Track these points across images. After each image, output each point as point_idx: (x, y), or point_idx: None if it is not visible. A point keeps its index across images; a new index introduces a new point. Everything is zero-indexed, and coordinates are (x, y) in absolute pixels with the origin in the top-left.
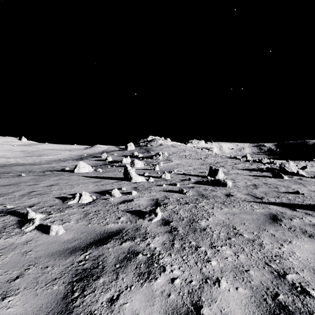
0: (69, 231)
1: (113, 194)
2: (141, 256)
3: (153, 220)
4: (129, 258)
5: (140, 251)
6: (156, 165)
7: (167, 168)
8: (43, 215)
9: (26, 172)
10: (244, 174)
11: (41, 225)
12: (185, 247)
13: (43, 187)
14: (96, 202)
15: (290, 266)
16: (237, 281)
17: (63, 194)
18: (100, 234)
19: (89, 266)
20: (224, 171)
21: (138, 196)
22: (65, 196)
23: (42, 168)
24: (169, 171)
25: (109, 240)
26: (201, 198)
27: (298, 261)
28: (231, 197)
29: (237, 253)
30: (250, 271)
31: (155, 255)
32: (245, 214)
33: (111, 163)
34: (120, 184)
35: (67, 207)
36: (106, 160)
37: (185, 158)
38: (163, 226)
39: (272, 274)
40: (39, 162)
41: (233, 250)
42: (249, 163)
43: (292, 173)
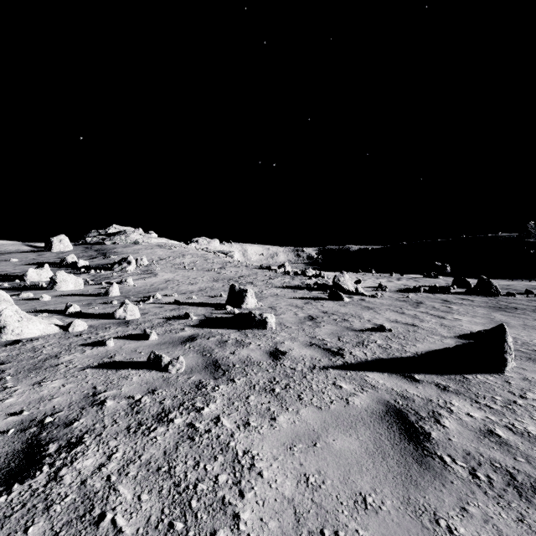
0: None
1: None
2: None
3: None
4: None
5: None
6: (113, 283)
7: (141, 289)
8: None
9: None
10: (287, 297)
11: None
12: None
13: None
14: None
15: None
16: None
17: None
18: None
19: None
20: (255, 292)
21: None
22: None
23: None
24: (144, 296)
25: None
26: (211, 377)
27: None
28: (284, 360)
29: None
30: None
31: None
32: (339, 429)
33: None
34: None
35: None
36: None
37: (183, 268)
38: None
39: None
40: None
41: None
42: (289, 277)
43: (349, 292)
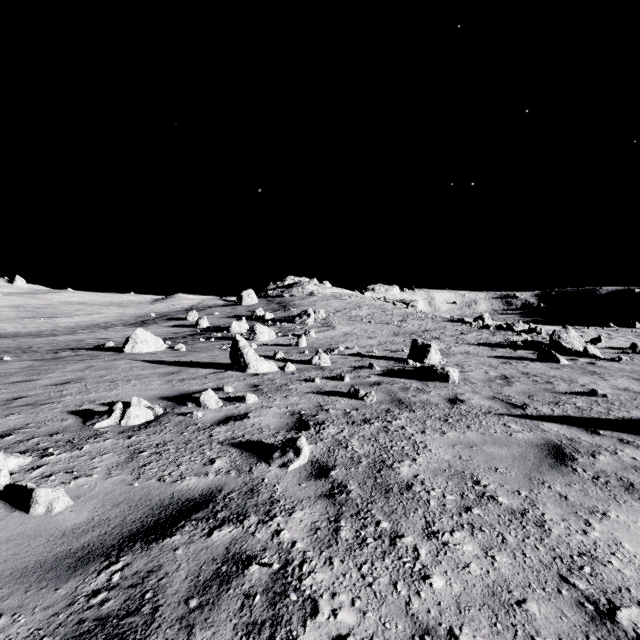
0: (83, 500)
1: (203, 401)
2: (258, 568)
3: (290, 466)
4: (225, 576)
5: (254, 553)
6: (302, 335)
7: (323, 341)
8: (26, 460)
9: (17, 351)
10: (481, 355)
11: (15, 487)
12: (367, 537)
13: (44, 388)
14: (162, 422)
15: (618, 582)
16: (501, 639)
17: (89, 404)
18: (161, 506)
19: (118, 606)
20: (441, 348)
21: (260, 405)
22: (93, 407)
23: (55, 342)
24: (328, 348)
25: (180, 524)
26: (396, 408)
27: (634, 567)
28: (460, 405)
29: (492, 551)
30: (529, 605)
31: (293, 565)
32: (494, 445)
33: (208, 331)
34: (222, 378)
35: (90, 436)
36: (197, 326)
37: (361, 321)
38: (314, 481)
39: (583, 610)
40: (51, 329)
41: (479, 541)
42: (488, 332)
43: (575, 353)
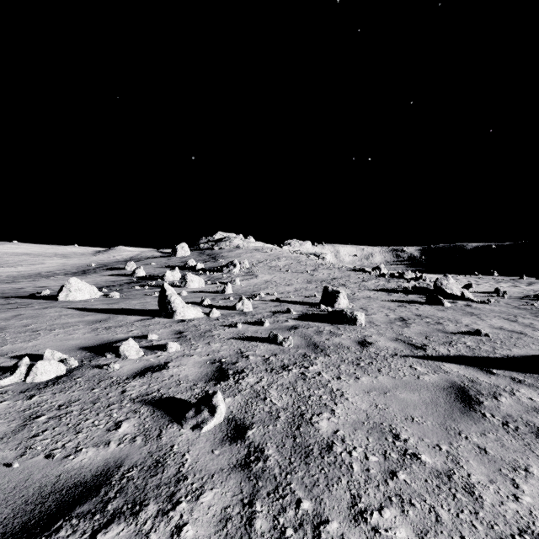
0: None
1: (123, 352)
2: None
3: (204, 428)
4: None
5: None
6: (228, 283)
7: (247, 288)
8: None
9: None
10: (380, 299)
11: None
12: (286, 527)
13: None
14: (73, 377)
15: None
16: None
17: None
18: (38, 497)
19: None
20: (347, 294)
21: (181, 353)
22: (1, 361)
23: None
24: (251, 294)
25: (56, 526)
26: (312, 352)
27: None
28: (369, 348)
29: (428, 536)
30: None
31: None
32: (406, 389)
33: (144, 280)
34: (148, 325)
35: None
36: (134, 275)
37: (279, 270)
38: (229, 445)
39: None
40: None
41: (412, 522)
42: (384, 279)
43: (454, 296)
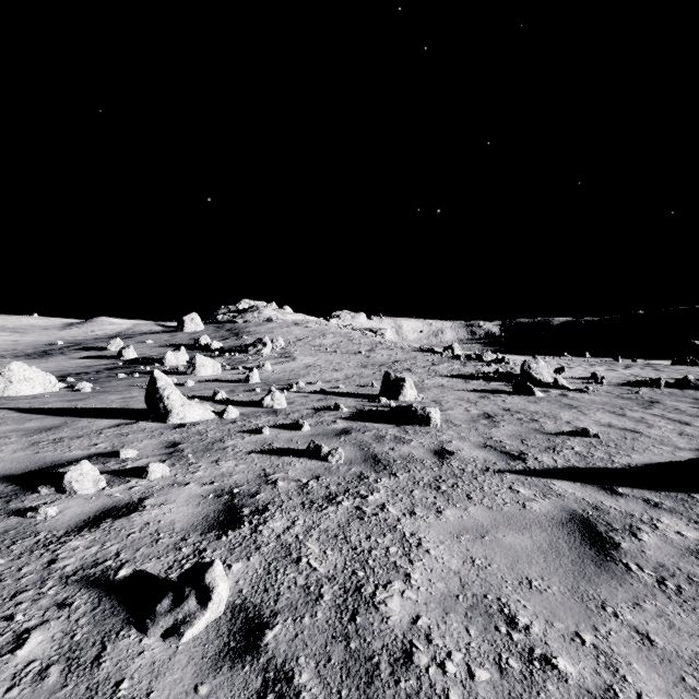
0: None
1: (69, 483)
2: None
3: (186, 634)
4: None
5: None
6: (253, 369)
7: (281, 375)
8: None
9: None
10: (456, 389)
11: None
12: None
13: None
14: None
15: None
16: None
17: None
18: None
19: None
20: (414, 381)
21: (170, 481)
22: None
23: None
24: (286, 383)
25: None
26: (372, 470)
27: None
28: (451, 460)
29: None
30: None
31: None
32: (511, 528)
33: (134, 364)
34: (125, 434)
35: None
36: (120, 358)
37: (325, 351)
38: (229, 671)
39: None
40: None
41: None
42: (459, 362)
43: (545, 384)
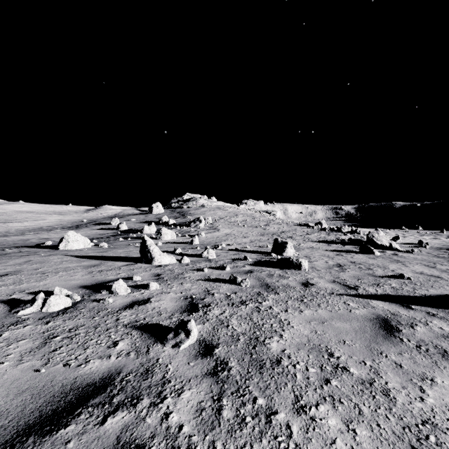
0: None
1: (115, 289)
2: None
3: (181, 346)
4: None
5: (143, 442)
6: (195, 236)
7: (211, 240)
8: None
9: None
10: (321, 249)
11: None
12: (246, 416)
13: None
14: (78, 308)
15: None
16: None
17: (19, 293)
18: (62, 392)
19: None
20: (293, 244)
21: (160, 291)
22: (21, 296)
23: (5, 242)
24: (214, 245)
25: (77, 411)
26: (265, 291)
27: None
28: (311, 288)
29: (352, 424)
30: None
31: None
32: (340, 320)
33: (126, 233)
34: (132, 269)
35: (12, 323)
36: (118, 229)
37: (237, 225)
38: (201, 359)
39: None
40: (5, 232)
41: (340, 414)
42: (325, 233)
43: (383, 247)
